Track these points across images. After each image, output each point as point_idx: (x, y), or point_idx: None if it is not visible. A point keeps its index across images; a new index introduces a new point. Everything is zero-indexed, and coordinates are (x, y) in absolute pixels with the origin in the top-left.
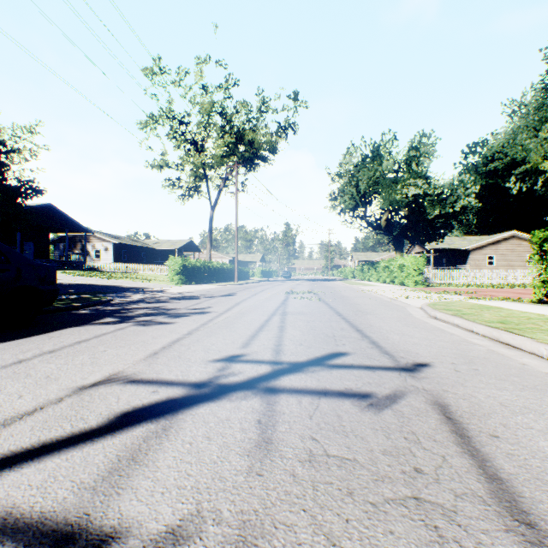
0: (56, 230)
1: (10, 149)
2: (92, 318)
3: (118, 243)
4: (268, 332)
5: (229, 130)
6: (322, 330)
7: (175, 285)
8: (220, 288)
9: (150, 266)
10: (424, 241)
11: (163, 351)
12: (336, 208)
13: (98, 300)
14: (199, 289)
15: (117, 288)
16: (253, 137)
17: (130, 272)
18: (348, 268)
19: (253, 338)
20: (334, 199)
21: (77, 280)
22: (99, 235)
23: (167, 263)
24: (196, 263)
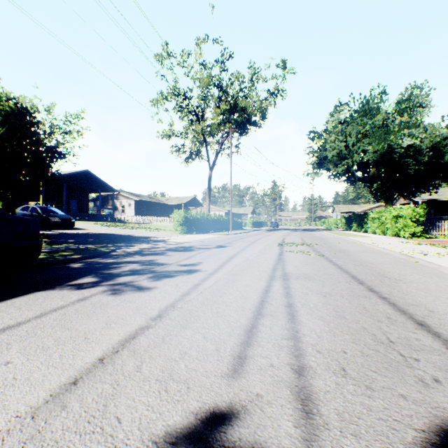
0: (93, 191)
1: (64, 131)
2: (72, 277)
3: (138, 200)
4: (272, 321)
5: (224, 100)
6: (358, 321)
7: (179, 234)
8: (215, 238)
9: (161, 218)
10: (415, 192)
11: (92, 375)
12: (322, 164)
13: (99, 252)
14: (197, 239)
15: (129, 238)
16: (245, 105)
17: (146, 223)
18: (331, 219)
19: (249, 338)
20: (320, 156)
21: (101, 230)
22: (125, 194)
23: (172, 215)
24: (196, 215)
